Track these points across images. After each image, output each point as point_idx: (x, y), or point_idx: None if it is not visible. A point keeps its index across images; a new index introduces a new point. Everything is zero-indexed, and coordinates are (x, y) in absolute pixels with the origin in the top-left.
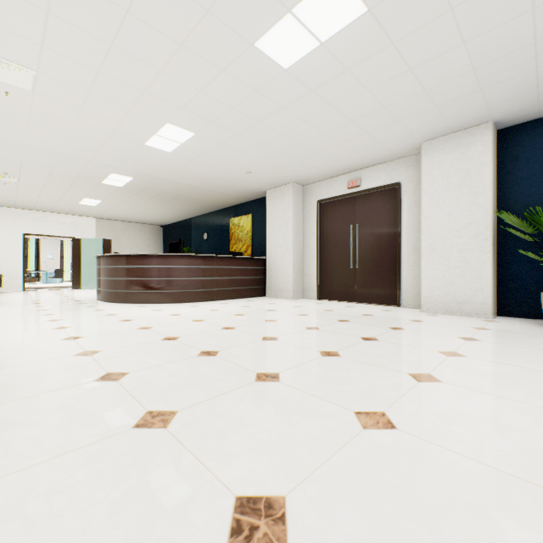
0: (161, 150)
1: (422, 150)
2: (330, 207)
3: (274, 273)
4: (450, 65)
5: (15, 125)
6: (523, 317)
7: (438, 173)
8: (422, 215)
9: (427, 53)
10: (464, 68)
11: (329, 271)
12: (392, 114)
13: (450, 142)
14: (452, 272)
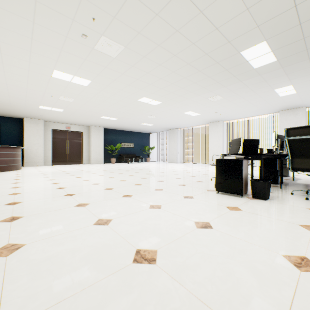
0: (38, 107)
1: (92, 127)
2: (57, 132)
3: (31, 156)
4: (111, 123)
5: (17, 89)
6: (106, 163)
7: (95, 134)
8: (92, 142)
9: (112, 122)
10: (111, 124)
11: (57, 155)
12: (97, 123)
13: (97, 128)
14: (97, 155)
